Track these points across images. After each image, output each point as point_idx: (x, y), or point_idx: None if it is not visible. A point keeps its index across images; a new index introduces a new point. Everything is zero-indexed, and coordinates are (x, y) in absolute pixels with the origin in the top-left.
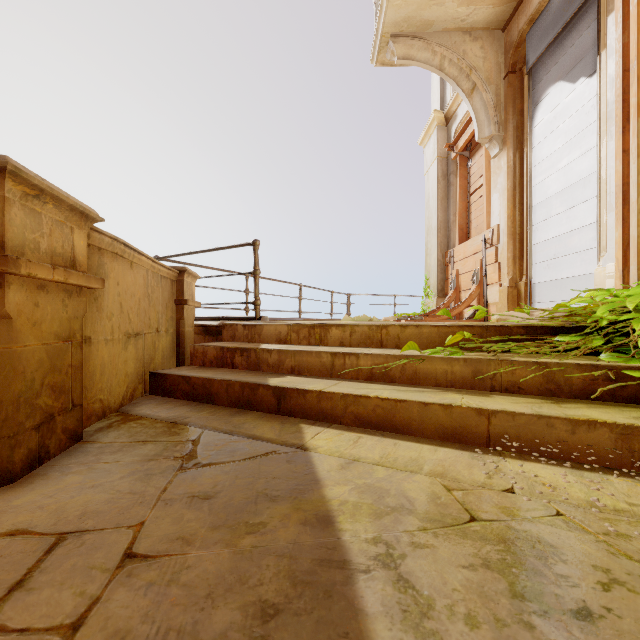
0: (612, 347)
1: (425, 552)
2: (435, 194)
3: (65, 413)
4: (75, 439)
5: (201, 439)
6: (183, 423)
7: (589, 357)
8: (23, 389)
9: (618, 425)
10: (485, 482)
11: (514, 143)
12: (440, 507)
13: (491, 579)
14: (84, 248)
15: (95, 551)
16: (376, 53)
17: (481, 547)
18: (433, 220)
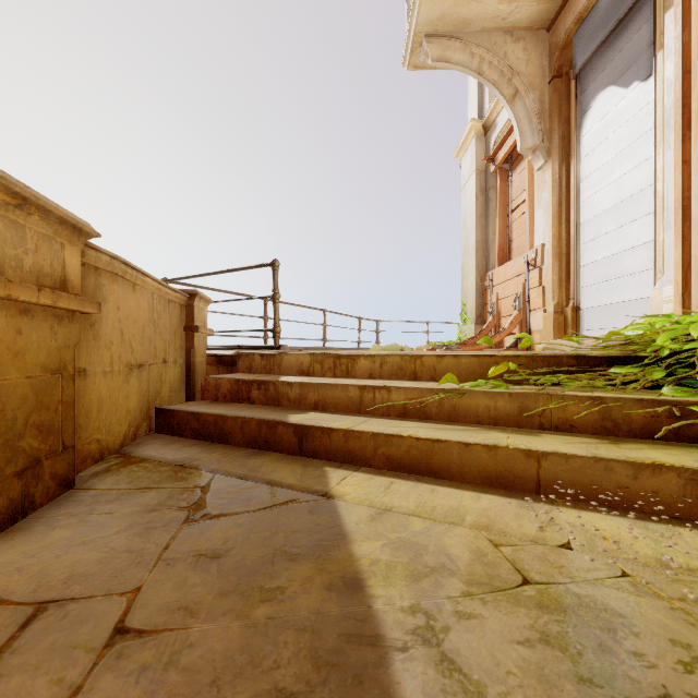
0: (675, 380)
1: (472, 624)
2: (473, 211)
3: (54, 456)
4: (66, 486)
5: (211, 485)
6: (191, 466)
7: (649, 391)
8: (2, 430)
9: (687, 469)
10: (537, 536)
11: (560, 154)
12: (487, 567)
13: (552, 658)
14: (77, 267)
15: (80, 625)
16: (408, 55)
17: (537, 617)
18: (470, 239)
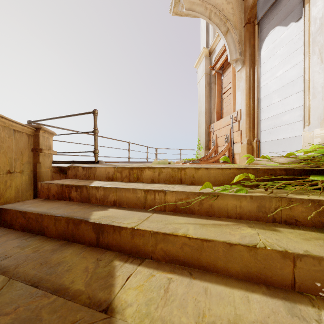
0: None
1: None
2: (203, 94)
3: None
4: None
5: None
6: None
7: None
8: None
9: None
10: None
11: (249, 63)
12: None
13: None
14: None
15: None
16: (173, 6)
17: None
18: (202, 108)
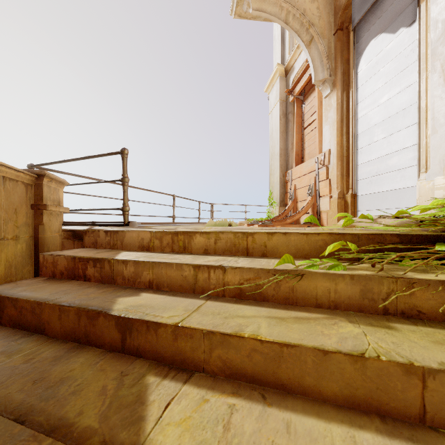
0: None
1: None
2: (277, 128)
3: None
4: None
5: None
6: None
7: None
8: None
9: None
10: None
11: (342, 85)
12: None
13: None
14: None
15: None
16: (235, 5)
17: None
18: (276, 148)
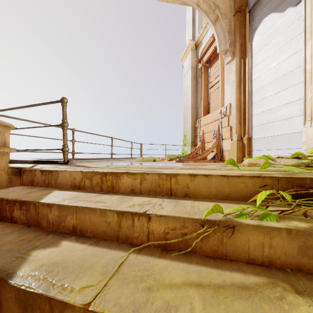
0: None
1: None
2: (190, 88)
3: None
4: None
5: None
6: None
7: None
8: None
9: None
10: None
11: (240, 54)
12: None
13: None
14: None
15: None
16: None
17: None
18: (188, 103)
